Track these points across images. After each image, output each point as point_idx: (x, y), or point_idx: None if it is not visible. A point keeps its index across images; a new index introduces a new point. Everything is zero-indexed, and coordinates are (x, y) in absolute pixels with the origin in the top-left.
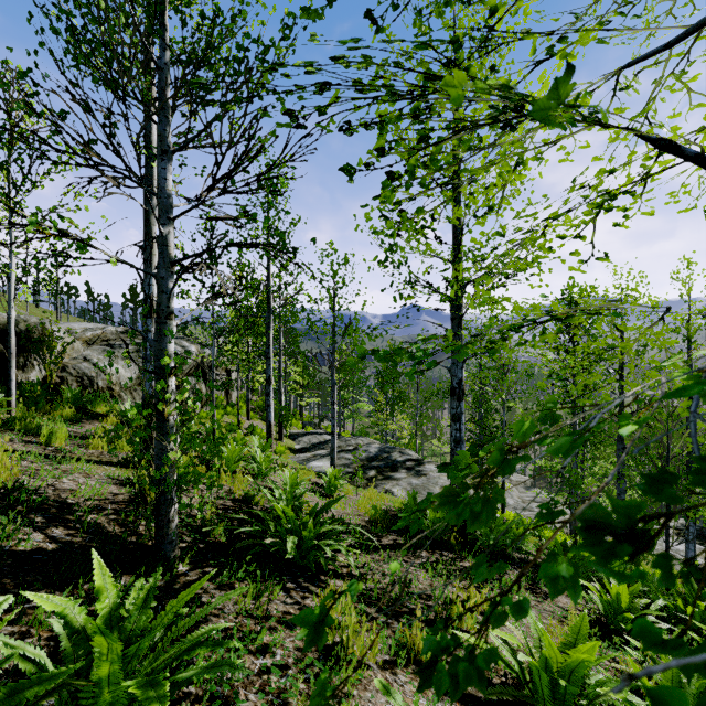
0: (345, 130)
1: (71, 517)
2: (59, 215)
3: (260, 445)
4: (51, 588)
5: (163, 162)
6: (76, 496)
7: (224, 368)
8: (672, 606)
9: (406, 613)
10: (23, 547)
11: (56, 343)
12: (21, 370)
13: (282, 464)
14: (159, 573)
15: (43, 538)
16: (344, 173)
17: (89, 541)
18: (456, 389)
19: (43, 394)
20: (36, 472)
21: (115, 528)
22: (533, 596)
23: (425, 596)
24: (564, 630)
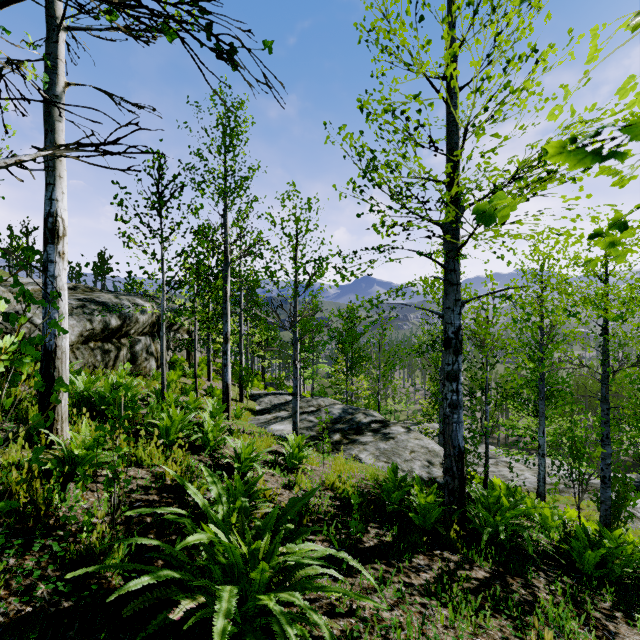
0: None
1: None
2: None
3: (214, 408)
4: None
5: None
6: None
7: (186, 330)
8: None
9: None
10: None
11: None
12: None
13: (239, 430)
14: None
15: None
16: None
17: None
18: (452, 340)
19: None
20: None
21: None
22: (594, 636)
23: None
24: None
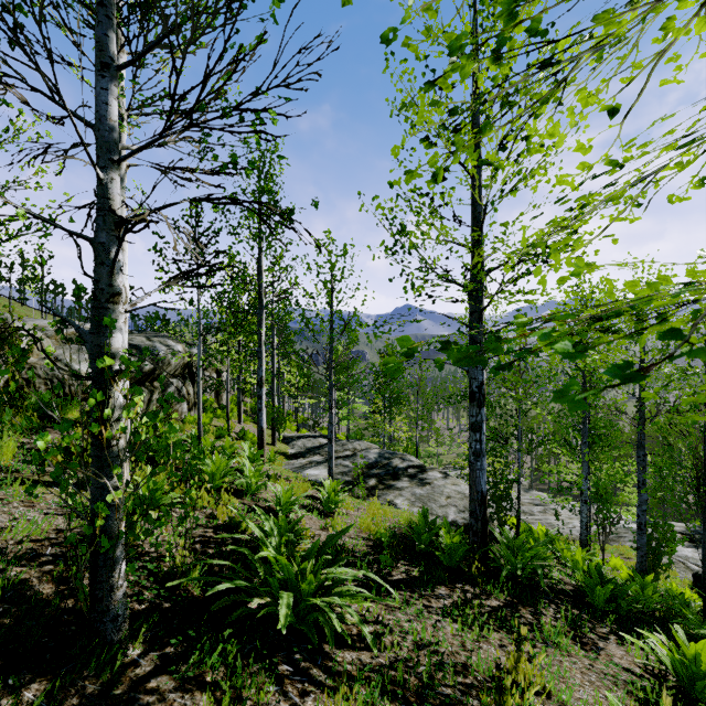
0: None
1: None
2: None
3: (251, 454)
4: None
5: (103, 80)
6: (4, 539)
7: (214, 369)
8: None
9: None
10: None
11: (20, 341)
12: None
13: (275, 475)
14: None
15: None
16: None
17: (1, 614)
18: (475, 394)
19: (2, 399)
20: None
21: (47, 588)
22: (582, 649)
23: (459, 667)
24: None
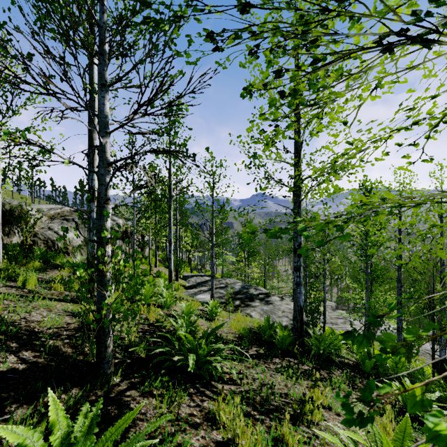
0: (253, 53)
1: (37, 343)
2: (26, 128)
3: (165, 285)
4: (20, 402)
5: (102, 92)
6: (41, 326)
7: (140, 234)
8: (444, 395)
9: (273, 410)
10: (1, 368)
11: (30, 218)
12: (6, 236)
13: (180, 298)
14: (100, 402)
15: (16, 360)
16: (246, 92)
17: (50, 360)
18: (297, 250)
19: (21, 252)
20: (13, 310)
21: (68, 350)
22: (353, 391)
23: (283, 394)
24: (383, 420)
